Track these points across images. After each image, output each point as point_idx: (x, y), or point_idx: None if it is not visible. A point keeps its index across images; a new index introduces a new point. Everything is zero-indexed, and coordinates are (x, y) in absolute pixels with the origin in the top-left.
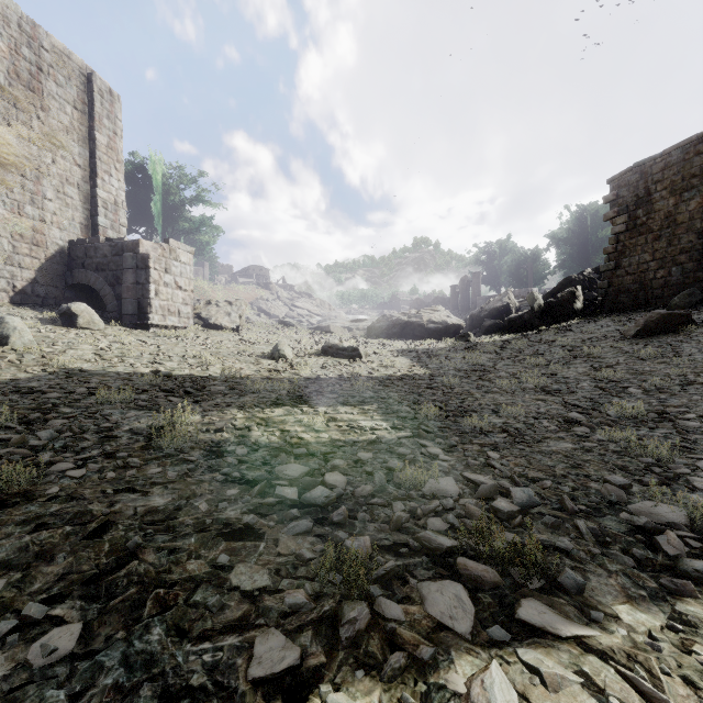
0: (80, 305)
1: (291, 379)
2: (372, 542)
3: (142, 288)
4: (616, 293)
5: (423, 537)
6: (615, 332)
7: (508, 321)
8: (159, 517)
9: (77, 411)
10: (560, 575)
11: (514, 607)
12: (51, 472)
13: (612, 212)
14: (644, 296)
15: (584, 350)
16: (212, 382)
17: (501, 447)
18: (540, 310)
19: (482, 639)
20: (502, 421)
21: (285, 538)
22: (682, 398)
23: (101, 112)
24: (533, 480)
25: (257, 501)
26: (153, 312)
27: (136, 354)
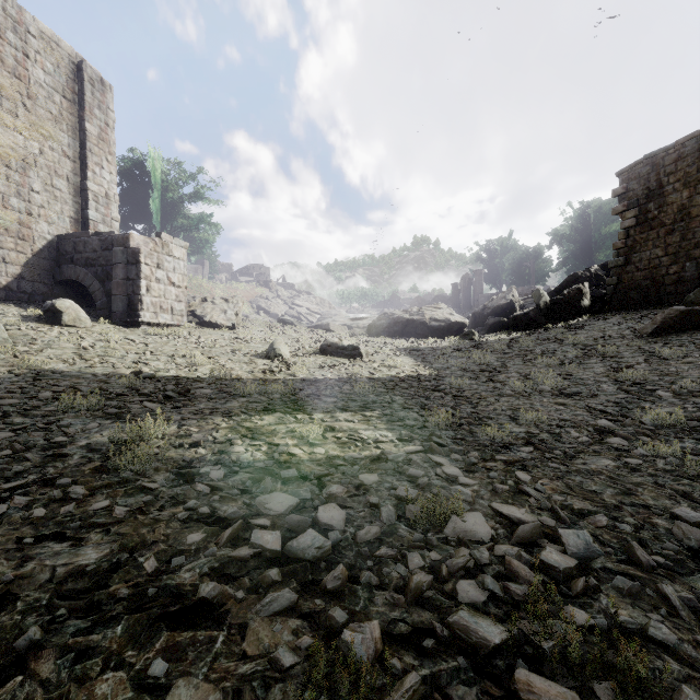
0: (65, 302)
1: (286, 380)
2: (383, 626)
3: (132, 284)
4: (626, 290)
5: (457, 625)
6: (629, 330)
7: (512, 319)
8: (83, 585)
9: (31, 421)
10: None
11: None
12: None
13: (621, 206)
14: (655, 292)
15: (599, 349)
16: (198, 385)
17: (530, 465)
18: (546, 307)
19: None
20: (523, 430)
21: (256, 622)
22: None
23: (92, 102)
24: (580, 514)
25: (226, 553)
26: (144, 309)
27: (121, 353)
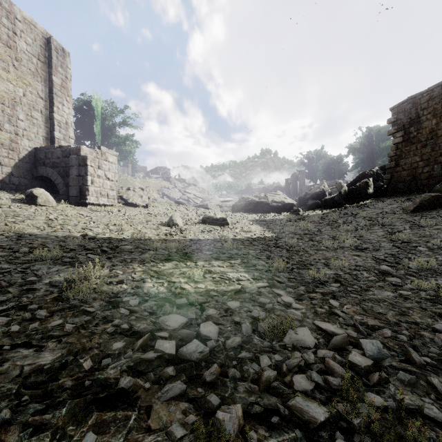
0: (39, 190)
1: (180, 240)
2: (244, 407)
3: (82, 179)
4: (396, 183)
5: (294, 407)
6: (398, 208)
7: (324, 201)
8: (41, 379)
9: (13, 266)
10: None
11: None
12: None
13: (393, 129)
14: (415, 184)
15: (380, 220)
16: (123, 243)
17: (338, 295)
18: (345, 194)
19: None
20: (333, 272)
21: (158, 405)
22: None
23: (57, 63)
24: (373, 328)
25: (138, 355)
26: (90, 195)
27: (74, 223)
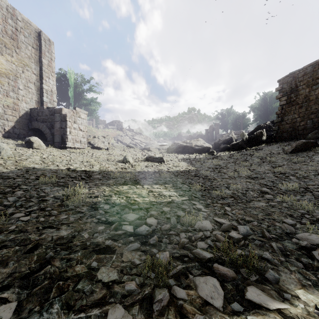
0: (34, 138)
1: (132, 172)
2: (170, 254)
3: (63, 130)
4: (281, 132)
5: (195, 252)
6: (281, 150)
7: (231, 145)
8: (64, 241)
9: (29, 187)
10: (266, 273)
11: (244, 291)
12: (12, 218)
13: (279, 95)
14: (294, 133)
15: (268, 159)
16: (94, 173)
17: (231, 205)
18: (246, 140)
19: (228, 310)
20: (231, 192)
21: (126, 252)
22: (315, 181)
23: (45, 49)
24: (248, 221)
25: (113, 233)
26: (68, 141)
27: (60, 160)
